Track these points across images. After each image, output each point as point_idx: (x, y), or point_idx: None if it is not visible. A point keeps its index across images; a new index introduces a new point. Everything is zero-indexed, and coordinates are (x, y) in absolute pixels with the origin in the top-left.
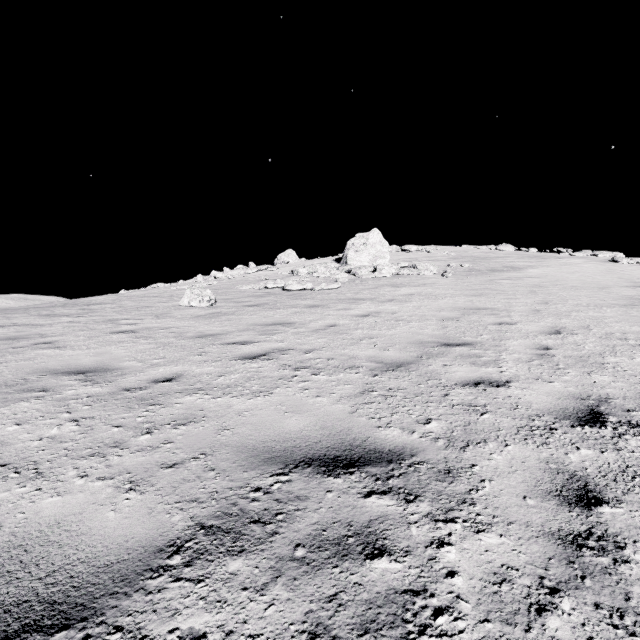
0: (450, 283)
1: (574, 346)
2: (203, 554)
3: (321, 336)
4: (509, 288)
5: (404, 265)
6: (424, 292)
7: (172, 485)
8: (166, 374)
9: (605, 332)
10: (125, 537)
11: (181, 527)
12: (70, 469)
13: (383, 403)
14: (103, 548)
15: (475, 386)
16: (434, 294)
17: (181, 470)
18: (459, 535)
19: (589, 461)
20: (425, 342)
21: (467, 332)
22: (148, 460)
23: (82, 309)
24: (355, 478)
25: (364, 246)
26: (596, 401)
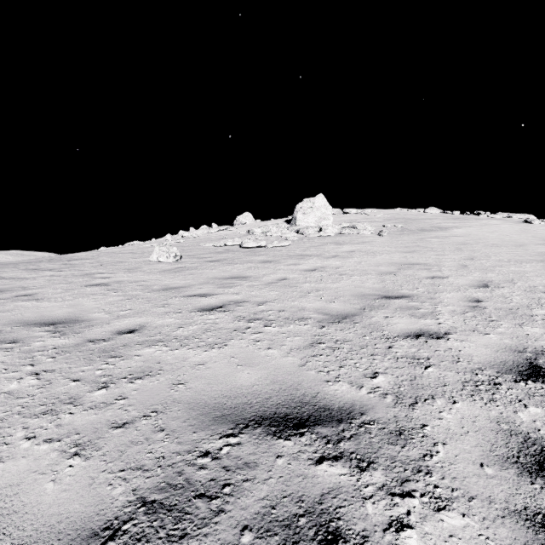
0: (386, 241)
1: (502, 299)
2: (140, 540)
3: (273, 289)
4: (438, 245)
5: (345, 225)
6: (363, 249)
7: (119, 449)
8: (130, 325)
9: (528, 285)
10: (59, 517)
11: (121, 503)
12: (19, 429)
13: (331, 355)
14: (32, 532)
15: (416, 338)
16: (372, 251)
17: (130, 431)
18: (418, 514)
19: (540, 421)
20: (367, 295)
21: (404, 285)
22: (99, 419)
23: (64, 264)
24: (305, 440)
25: (311, 209)
26: (533, 354)
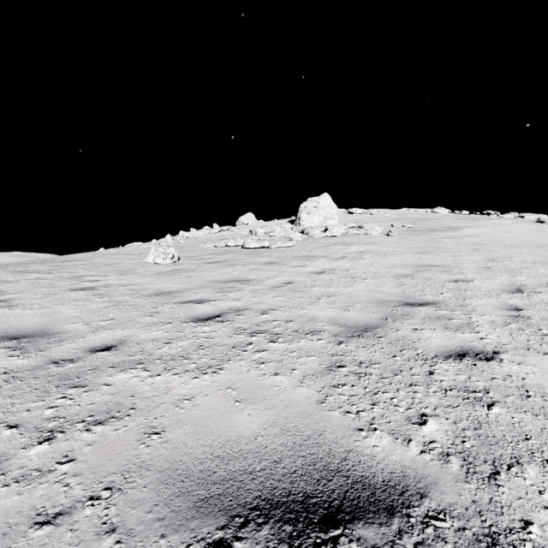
0: (396, 241)
1: (545, 306)
2: None
3: (278, 294)
4: (452, 246)
5: (352, 225)
6: (373, 250)
7: None
8: (107, 340)
9: None
10: None
11: None
12: None
13: (357, 386)
14: None
15: (460, 359)
16: (383, 252)
17: (61, 532)
18: None
19: None
20: (385, 301)
21: (426, 290)
22: (20, 504)
23: (55, 266)
24: None
25: (315, 209)
26: None
